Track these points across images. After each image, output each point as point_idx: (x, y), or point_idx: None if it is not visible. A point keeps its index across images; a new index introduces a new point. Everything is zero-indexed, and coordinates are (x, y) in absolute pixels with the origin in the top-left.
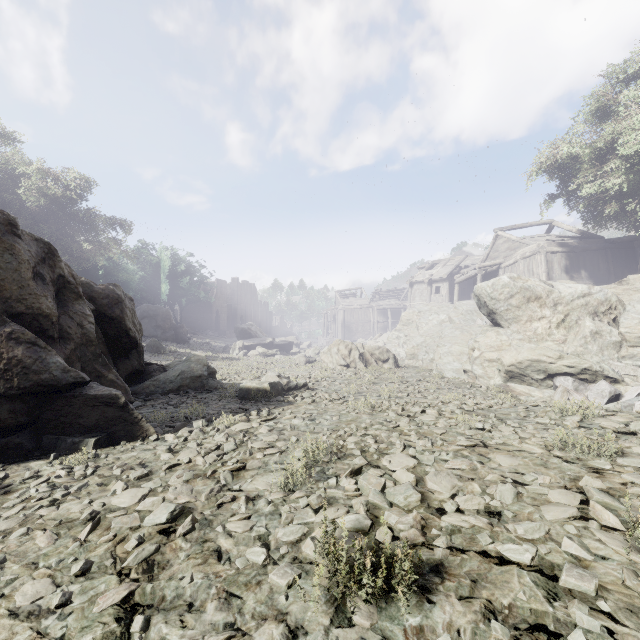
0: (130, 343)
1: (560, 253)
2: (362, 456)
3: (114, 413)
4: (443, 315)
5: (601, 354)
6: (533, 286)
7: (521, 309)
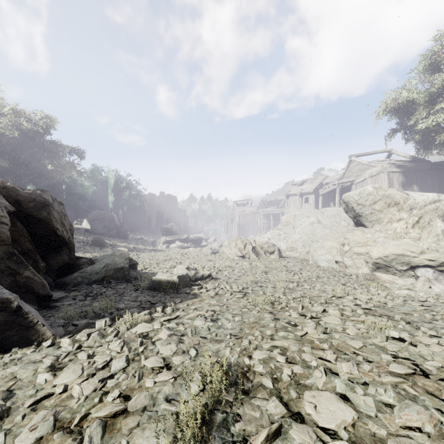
0: (58, 241)
1: (398, 172)
2: (275, 390)
3: (6, 317)
4: (313, 218)
5: None
6: (392, 194)
7: (383, 213)
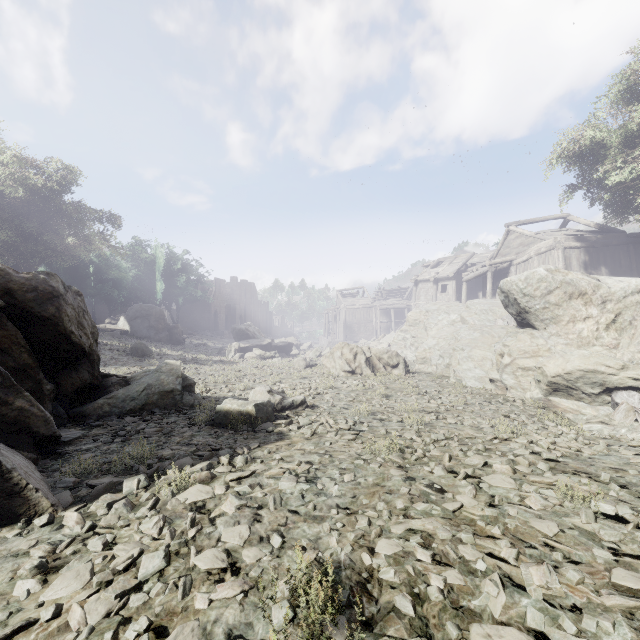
0: (74, 351)
1: (578, 248)
2: (418, 620)
3: None
4: (454, 315)
5: None
6: (576, 280)
7: (562, 307)
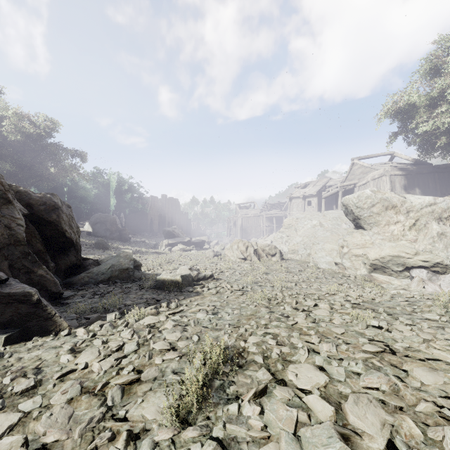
0: (67, 242)
1: (400, 175)
2: (265, 364)
3: (28, 309)
4: (315, 221)
5: (446, 251)
6: (390, 197)
7: (381, 215)
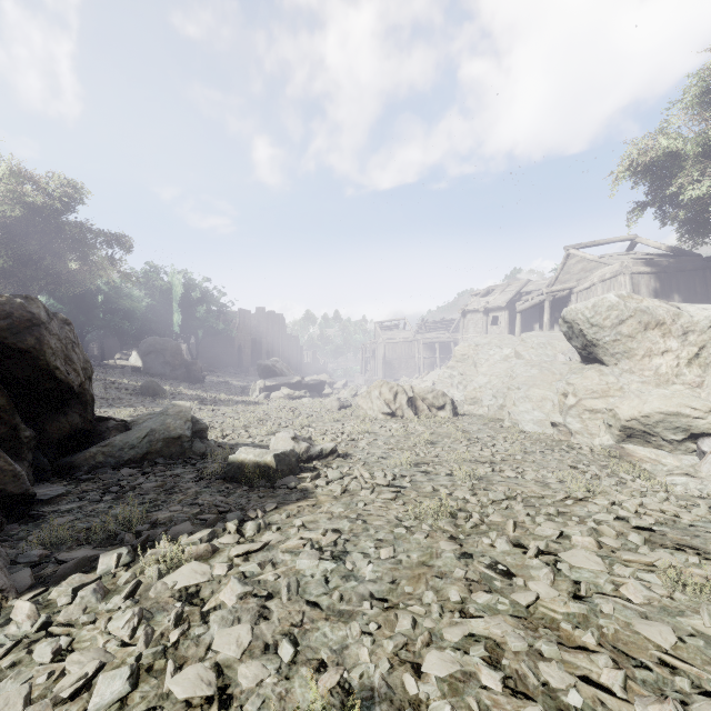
0: (60, 390)
1: (648, 274)
2: None
3: None
4: (507, 349)
5: None
6: (652, 307)
7: (636, 339)
